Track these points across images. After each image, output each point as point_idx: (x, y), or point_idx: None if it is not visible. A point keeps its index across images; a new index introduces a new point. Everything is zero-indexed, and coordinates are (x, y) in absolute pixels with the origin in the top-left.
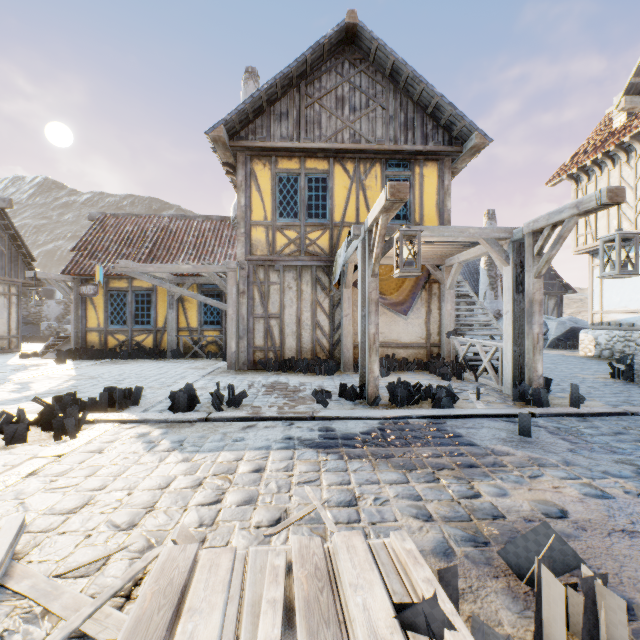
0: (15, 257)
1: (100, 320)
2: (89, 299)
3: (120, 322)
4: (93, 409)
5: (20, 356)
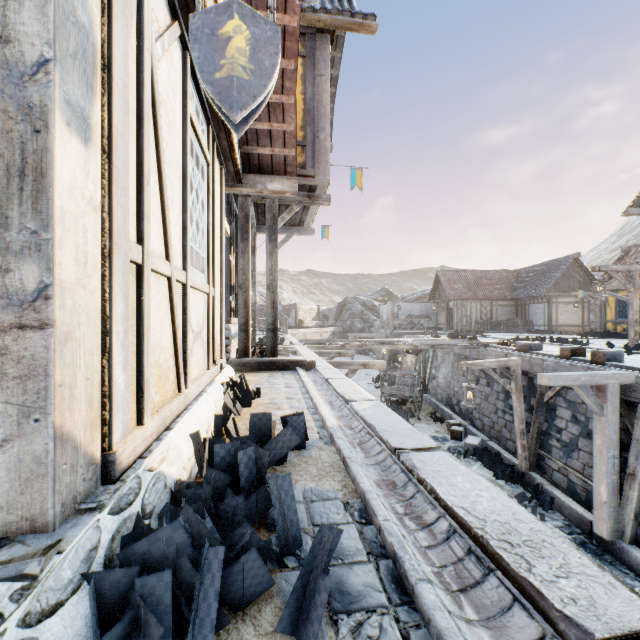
0: (586, 281)
1: (612, 316)
2: (606, 304)
3: (622, 317)
4: (541, 340)
5: (576, 334)
